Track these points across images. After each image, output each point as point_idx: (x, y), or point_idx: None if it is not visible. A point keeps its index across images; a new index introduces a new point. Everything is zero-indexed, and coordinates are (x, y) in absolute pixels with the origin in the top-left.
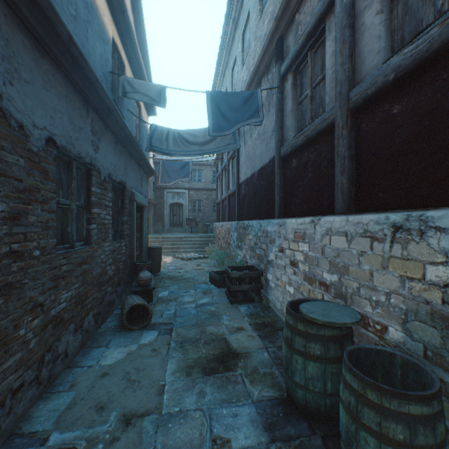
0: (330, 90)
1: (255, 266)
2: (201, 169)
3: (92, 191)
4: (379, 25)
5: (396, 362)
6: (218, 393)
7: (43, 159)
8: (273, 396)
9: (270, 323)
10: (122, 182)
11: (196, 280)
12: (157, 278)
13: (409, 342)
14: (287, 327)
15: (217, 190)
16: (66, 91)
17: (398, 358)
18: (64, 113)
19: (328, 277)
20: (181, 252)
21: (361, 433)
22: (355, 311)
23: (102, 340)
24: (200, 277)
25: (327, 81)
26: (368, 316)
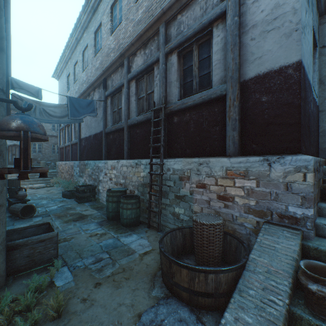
0: (123, 115)
1: (92, 184)
2: None
3: None
4: (135, 104)
5: (134, 197)
6: (82, 223)
7: None
8: (102, 220)
9: (101, 206)
10: None
11: (51, 198)
12: None
13: (138, 193)
14: (107, 196)
15: (60, 138)
16: None
17: (135, 196)
18: None
19: (122, 181)
20: (27, 184)
21: (123, 210)
22: (127, 188)
23: (7, 224)
24: (54, 196)
25: (123, 111)
26: (131, 190)
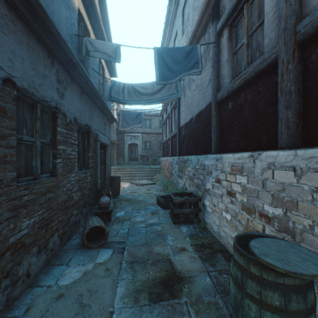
0: (269, 32)
1: (194, 192)
2: (151, 118)
3: (57, 130)
4: None
5: None
6: None
7: None
8: None
9: (209, 244)
10: (87, 125)
11: (146, 202)
12: (117, 200)
13: None
14: (237, 266)
15: (163, 133)
16: (28, 40)
17: None
18: (25, 59)
19: (270, 210)
20: (136, 179)
21: None
22: (315, 254)
23: (64, 258)
24: (149, 199)
25: (267, 24)
26: None
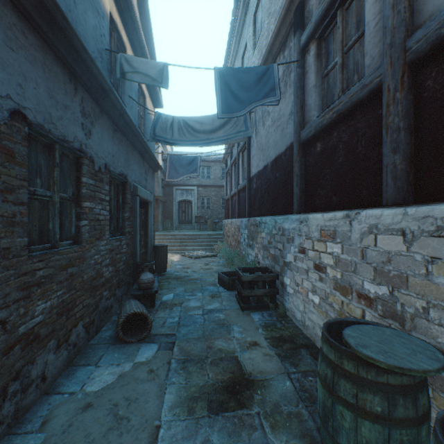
0: (371, 48)
1: (269, 267)
2: (210, 165)
3: (82, 181)
4: None
5: None
6: None
7: (6, 136)
8: None
9: (289, 338)
10: (122, 175)
11: (203, 282)
12: (163, 278)
13: None
14: (326, 362)
15: (226, 186)
16: (44, 58)
17: None
18: (40, 83)
19: (372, 288)
20: (189, 250)
21: None
22: (429, 345)
23: (92, 356)
24: (208, 278)
25: (368, 37)
26: None
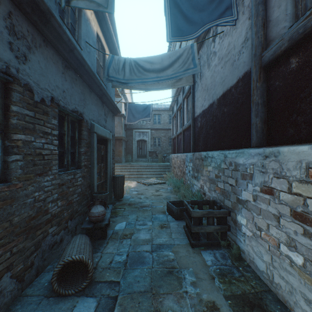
0: None
1: (217, 200)
2: (160, 114)
3: (12, 110)
4: None
5: None
6: None
7: None
8: None
9: (255, 298)
10: (77, 112)
11: (154, 209)
12: (119, 204)
13: None
14: None
15: (173, 128)
16: None
17: None
18: None
19: None
20: (144, 178)
21: None
22: None
23: None
24: (158, 204)
25: None
26: None
